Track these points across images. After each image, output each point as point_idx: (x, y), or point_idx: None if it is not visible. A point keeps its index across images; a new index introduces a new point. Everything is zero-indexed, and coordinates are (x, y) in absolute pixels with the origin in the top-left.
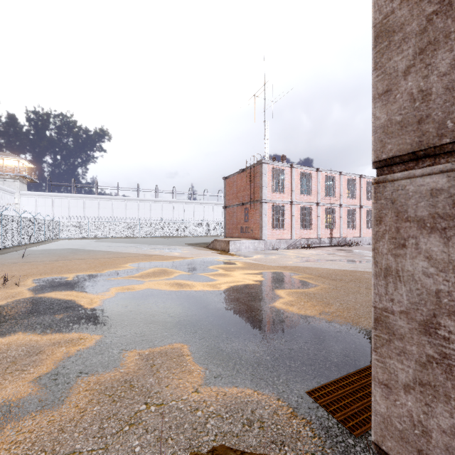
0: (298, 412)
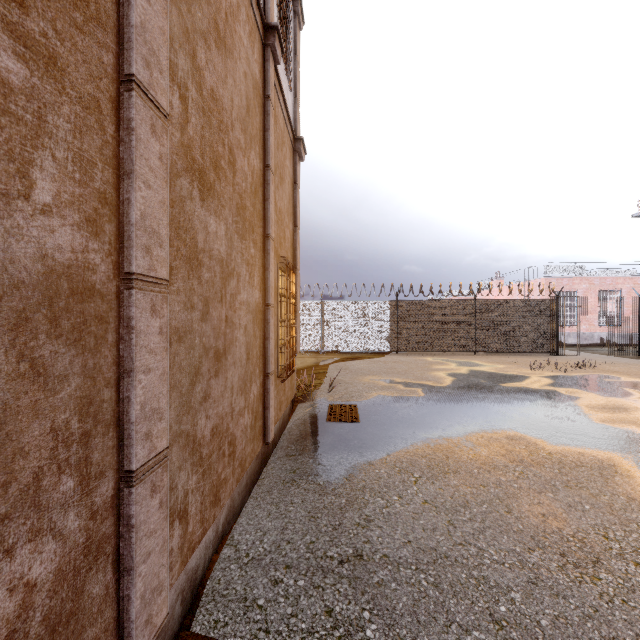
0: (348, 401)
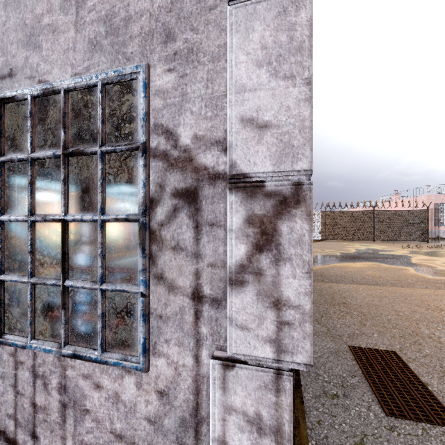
0: None
